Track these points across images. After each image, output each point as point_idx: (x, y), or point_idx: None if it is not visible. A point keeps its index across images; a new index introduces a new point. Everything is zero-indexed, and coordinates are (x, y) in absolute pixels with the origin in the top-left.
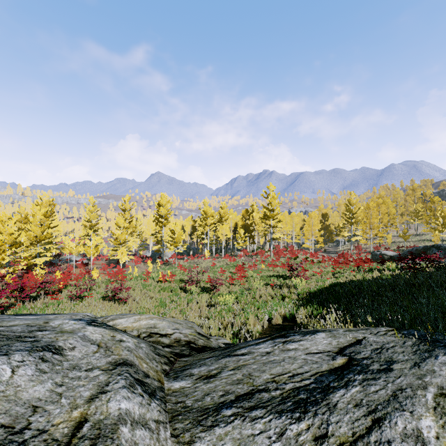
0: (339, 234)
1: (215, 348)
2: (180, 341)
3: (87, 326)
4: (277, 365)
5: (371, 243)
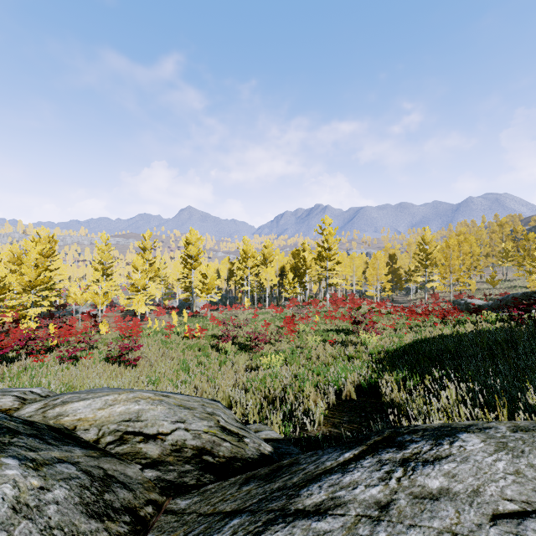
0: (410, 279)
1: (253, 458)
2: (184, 448)
3: None
4: None
5: (450, 290)
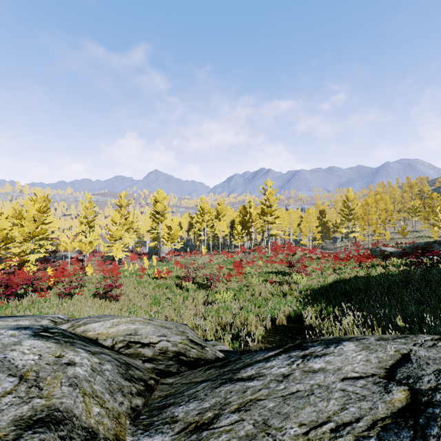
0: (337, 231)
1: (211, 359)
2: (167, 352)
3: (28, 339)
4: (304, 403)
5: (369, 239)
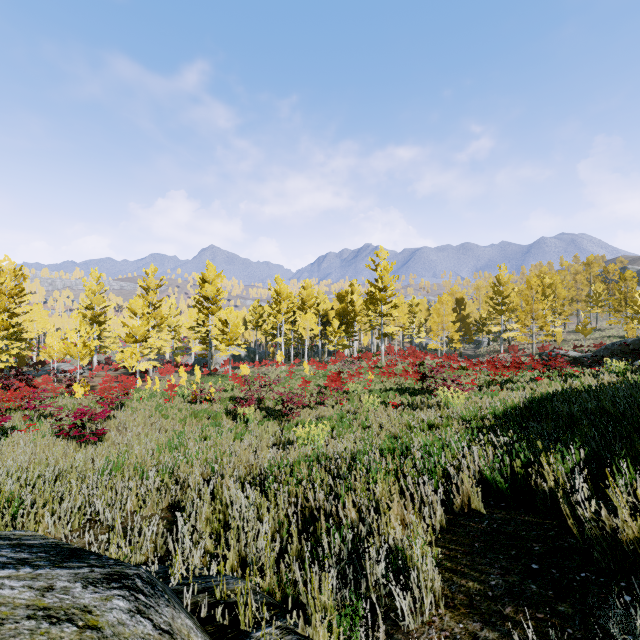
0: (482, 329)
1: None
2: None
3: None
4: None
5: (533, 341)
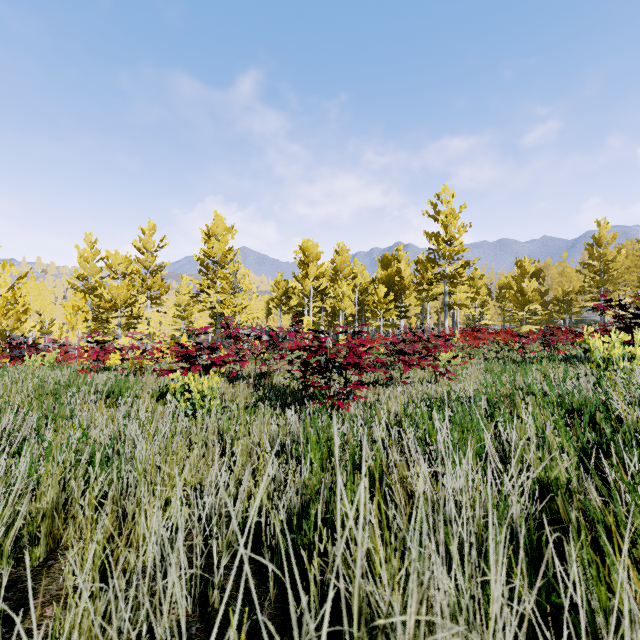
0: (566, 309)
1: None
2: None
3: None
4: None
5: None
